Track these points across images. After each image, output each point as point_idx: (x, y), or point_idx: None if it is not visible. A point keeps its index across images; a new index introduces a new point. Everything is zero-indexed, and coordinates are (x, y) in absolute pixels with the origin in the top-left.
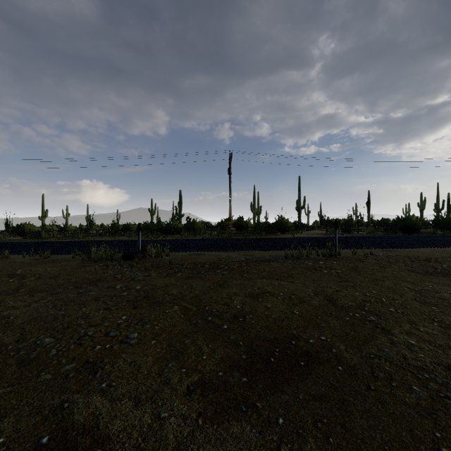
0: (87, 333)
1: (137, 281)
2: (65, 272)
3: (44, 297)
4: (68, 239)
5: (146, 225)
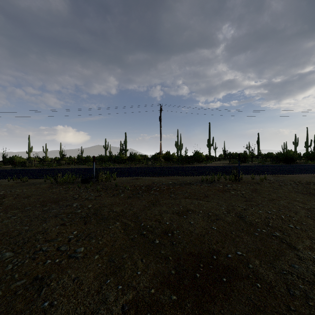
0: (41, 248)
1: (90, 200)
2: (37, 193)
3: (15, 214)
4: (45, 167)
5: (101, 157)
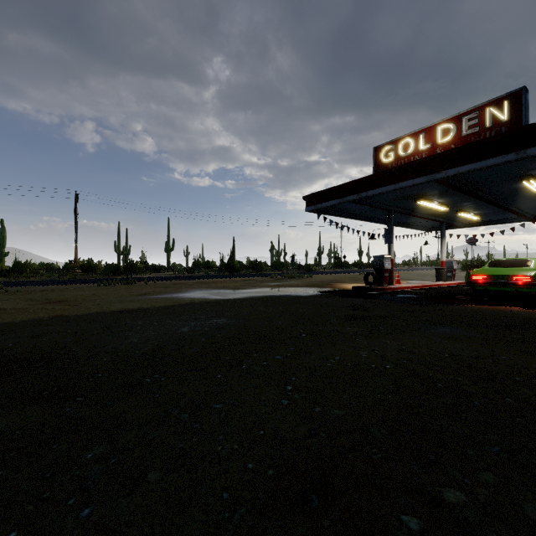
0: None
1: None
2: None
3: None
4: None
5: None
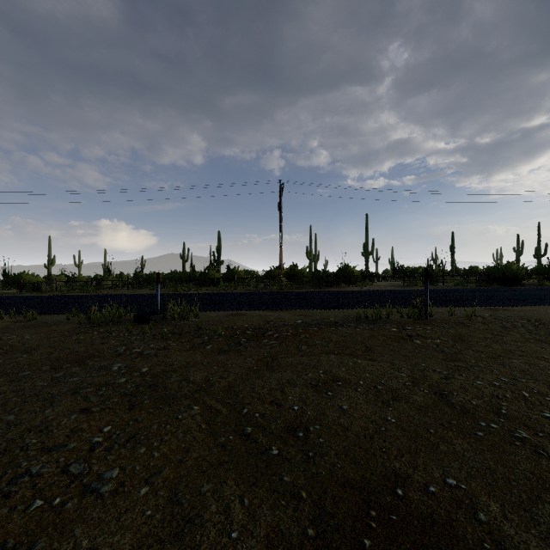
0: (29, 469)
1: (146, 358)
2: (48, 342)
3: None
4: (74, 292)
5: (175, 275)
